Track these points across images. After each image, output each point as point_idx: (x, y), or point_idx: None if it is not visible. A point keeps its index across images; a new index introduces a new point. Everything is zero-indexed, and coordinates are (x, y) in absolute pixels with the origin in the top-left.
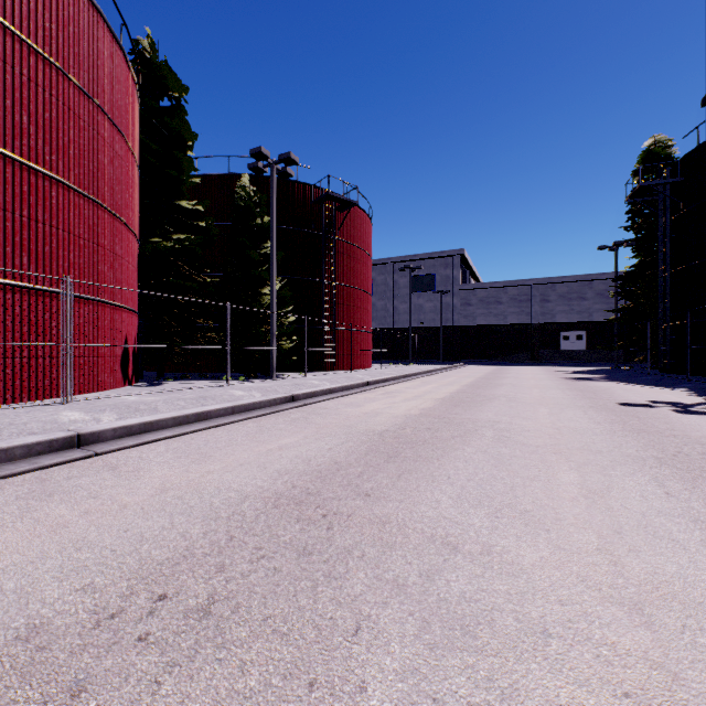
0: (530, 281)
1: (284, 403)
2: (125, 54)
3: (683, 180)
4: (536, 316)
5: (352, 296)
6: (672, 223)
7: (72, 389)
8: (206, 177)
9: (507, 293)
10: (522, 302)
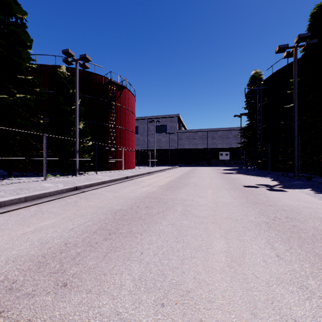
0: (207, 130)
1: (69, 191)
2: None
3: (266, 88)
4: (209, 145)
5: (124, 133)
6: (262, 106)
7: None
8: (42, 65)
9: (198, 135)
10: (204, 139)
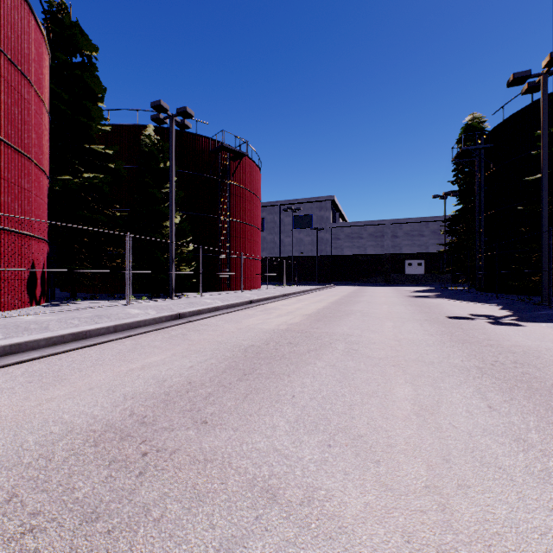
0: (383, 222)
1: (169, 320)
2: (31, 8)
3: (493, 146)
4: (388, 248)
5: (244, 230)
6: (485, 178)
7: None
8: (118, 126)
9: (367, 231)
10: (377, 238)
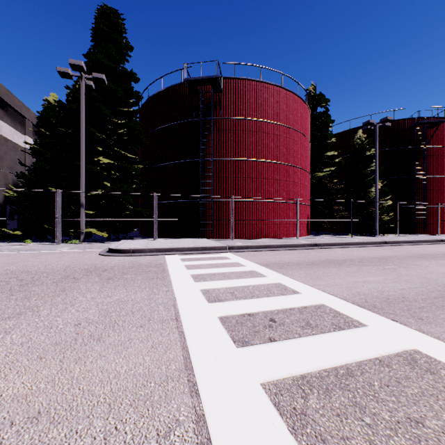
0: None
1: (380, 244)
2: (307, 106)
3: None
4: None
5: (442, 183)
6: None
7: (298, 234)
8: (337, 134)
9: None
10: None
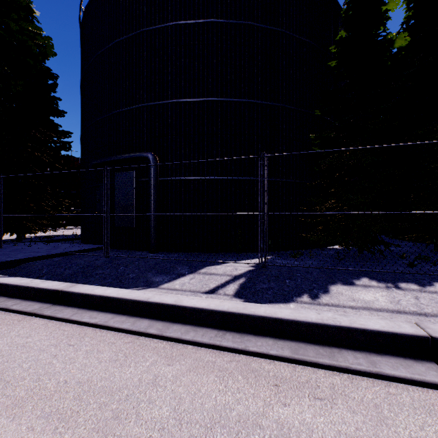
0: None
1: None
2: None
3: None
4: None
5: None
6: None
7: None
8: None
9: None
10: None
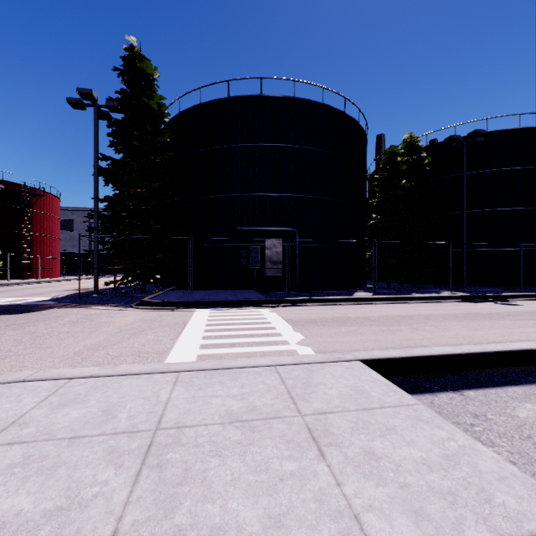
0: None
1: None
2: None
3: None
4: None
5: (43, 240)
6: None
7: None
8: None
9: None
10: None
